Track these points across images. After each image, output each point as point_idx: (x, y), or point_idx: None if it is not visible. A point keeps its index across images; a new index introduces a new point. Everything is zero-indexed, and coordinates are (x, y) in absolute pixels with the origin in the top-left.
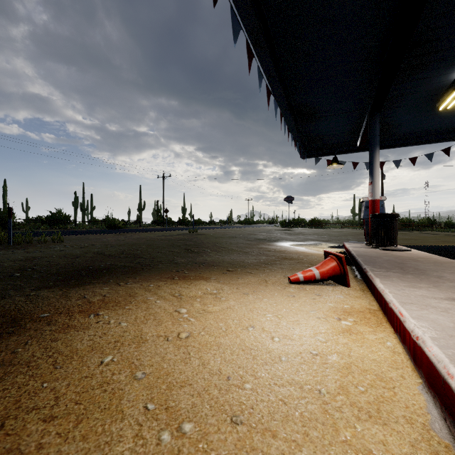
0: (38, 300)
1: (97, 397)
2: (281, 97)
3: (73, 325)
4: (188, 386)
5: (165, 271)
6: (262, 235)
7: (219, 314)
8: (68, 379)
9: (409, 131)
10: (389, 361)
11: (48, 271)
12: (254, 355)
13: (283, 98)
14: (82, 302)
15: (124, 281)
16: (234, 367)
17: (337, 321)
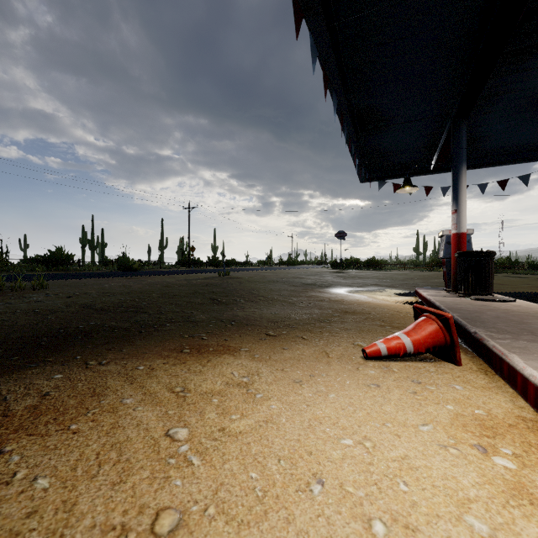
0: None
1: None
2: (340, 95)
3: None
4: None
5: (172, 337)
6: (310, 279)
7: (251, 440)
8: None
9: (499, 146)
10: None
11: None
12: None
13: (341, 96)
14: None
15: (100, 357)
16: None
17: (483, 457)
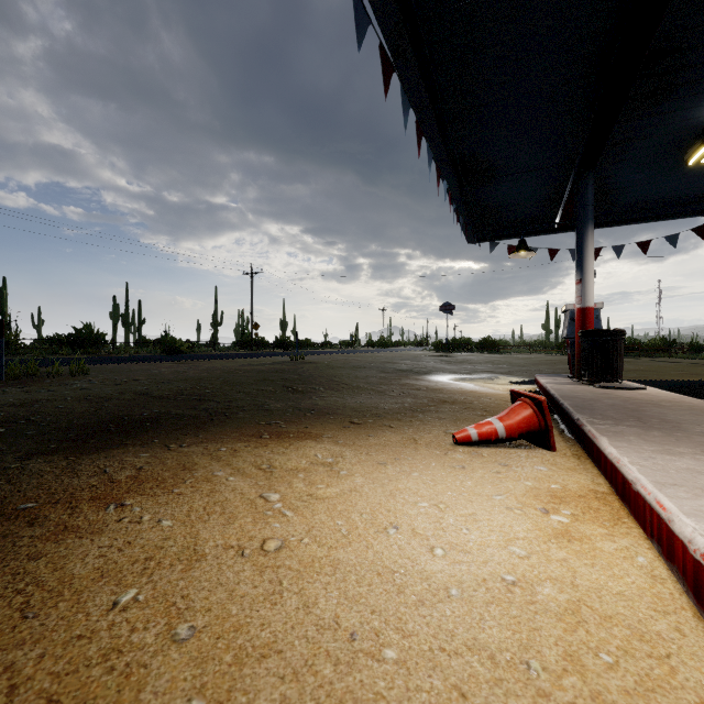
0: (22, 477)
1: (94, 686)
2: (438, 143)
3: (75, 525)
4: (274, 655)
5: (248, 424)
6: (406, 364)
7: (336, 502)
8: (43, 644)
9: (638, 200)
10: (648, 597)
11: (54, 423)
12: (399, 584)
13: (440, 144)
14: (99, 481)
15: (178, 441)
16: (364, 611)
17: (542, 515)
